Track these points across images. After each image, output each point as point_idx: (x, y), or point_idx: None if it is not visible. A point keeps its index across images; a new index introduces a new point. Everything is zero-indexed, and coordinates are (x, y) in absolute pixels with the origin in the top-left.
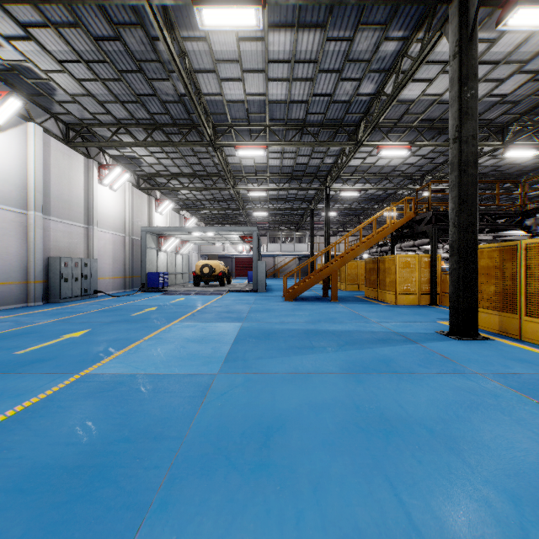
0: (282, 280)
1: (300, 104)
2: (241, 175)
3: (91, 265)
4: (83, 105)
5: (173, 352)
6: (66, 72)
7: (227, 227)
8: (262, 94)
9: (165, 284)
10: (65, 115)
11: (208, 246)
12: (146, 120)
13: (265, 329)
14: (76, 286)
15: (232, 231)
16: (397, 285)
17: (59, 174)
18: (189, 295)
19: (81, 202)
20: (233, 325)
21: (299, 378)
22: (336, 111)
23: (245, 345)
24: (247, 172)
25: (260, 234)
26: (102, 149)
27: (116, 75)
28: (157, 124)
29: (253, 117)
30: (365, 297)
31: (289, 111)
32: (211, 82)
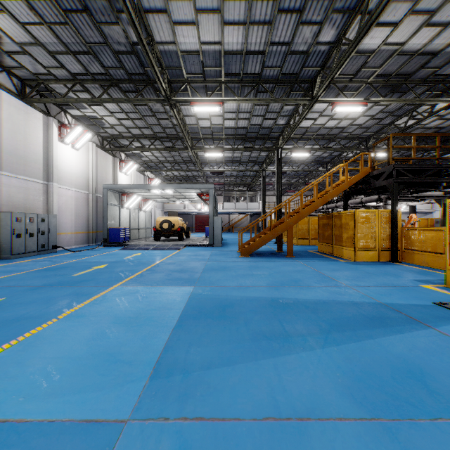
0: (236, 234)
1: (256, 55)
2: (198, 137)
3: (49, 221)
4: (35, 57)
5: (82, 348)
6: (6, 13)
7: (185, 185)
8: (217, 43)
9: (126, 238)
10: (19, 70)
11: (170, 204)
12: (102, 76)
13: (220, 298)
14: (31, 242)
15: (189, 188)
16: (356, 240)
17: (13, 129)
18: (147, 249)
19: (39, 159)
20: (182, 291)
21: (284, 441)
22: (292, 64)
23: (191, 331)
24: (204, 133)
25: (217, 194)
26: (63, 109)
27: (62, 18)
28: (113, 79)
29: (209, 72)
30: (319, 252)
31: (245, 64)
32: (164, 27)
